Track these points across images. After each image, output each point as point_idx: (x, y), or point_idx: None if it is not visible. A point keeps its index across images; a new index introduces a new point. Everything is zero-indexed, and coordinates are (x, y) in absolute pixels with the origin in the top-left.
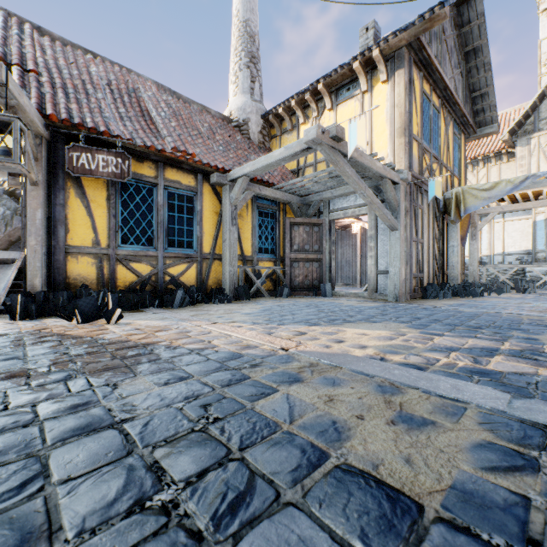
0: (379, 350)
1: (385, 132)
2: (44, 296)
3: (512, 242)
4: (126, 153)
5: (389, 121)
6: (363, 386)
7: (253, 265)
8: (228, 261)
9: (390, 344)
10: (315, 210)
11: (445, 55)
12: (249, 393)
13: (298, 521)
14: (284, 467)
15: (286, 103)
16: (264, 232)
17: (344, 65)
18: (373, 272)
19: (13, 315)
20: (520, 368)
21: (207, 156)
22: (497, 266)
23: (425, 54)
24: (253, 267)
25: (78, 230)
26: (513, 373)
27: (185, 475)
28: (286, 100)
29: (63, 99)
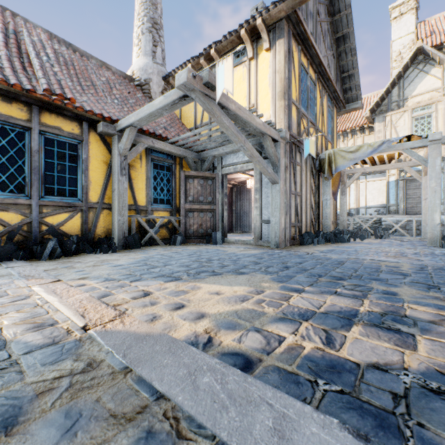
0: (215, 323)
1: (268, 95)
2: None
3: (372, 198)
4: None
5: (271, 86)
6: (115, 440)
7: (147, 214)
8: (117, 211)
9: (237, 309)
10: (210, 165)
11: (320, 36)
12: None
13: None
14: None
15: (184, 66)
16: (159, 183)
17: (232, 31)
18: (258, 221)
19: None
20: (381, 354)
21: (93, 105)
22: (361, 216)
23: (302, 28)
24: (146, 216)
25: None
26: (373, 366)
27: None
28: (184, 63)
29: None
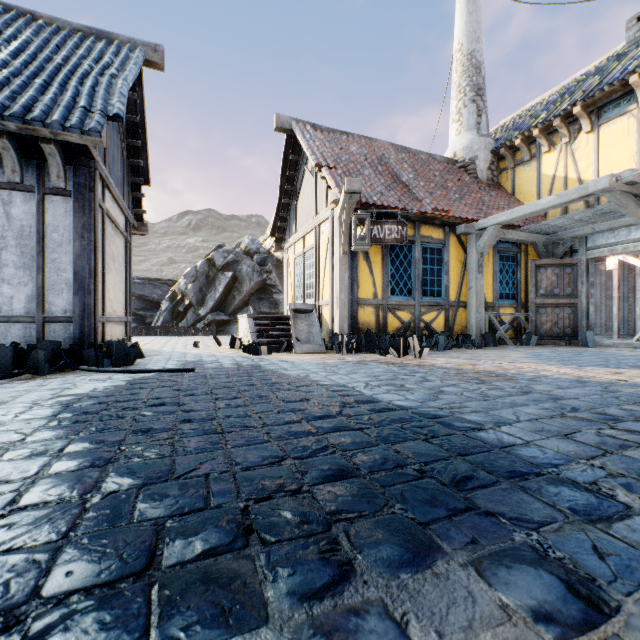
0: None
1: None
2: (351, 337)
3: None
4: (405, 221)
5: None
6: None
7: (494, 311)
8: (475, 309)
9: None
10: (566, 249)
11: None
12: (638, 396)
13: None
14: None
15: (525, 134)
16: (504, 276)
17: (615, 82)
18: None
19: (340, 350)
20: None
21: (454, 209)
22: None
23: None
24: (496, 313)
25: (364, 286)
26: None
27: None
28: (526, 130)
29: None
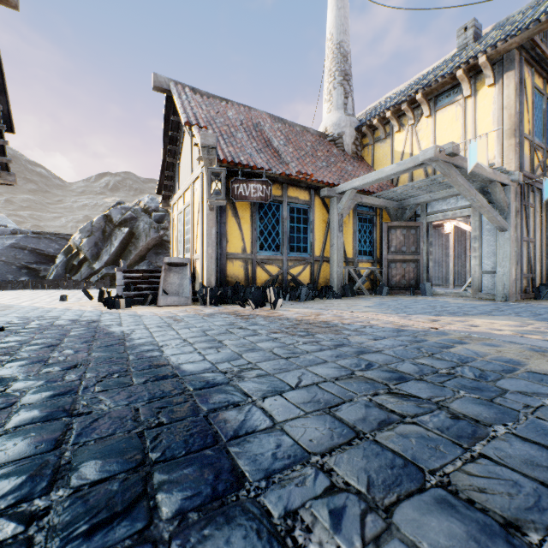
0: (515, 332)
1: (492, 134)
2: (218, 289)
3: None
4: (269, 181)
5: (496, 124)
6: (518, 348)
7: (354, 266)
8: (336, 263)
9: (522, 329)
10: (411, 213)
11: None
12: (438, 346)
13: (520, 381)
14: (495, 369)
15: (381, 115)
16: (363, 236)
17: (446, 75)
18: (478, 272)
19: (204, 302)
20: None
21: (318, 174)
22: None
23: (538, 51)
24: (355, 267)
25: (233, 241)
26: None
27: (444, 367)
28: (381, 112)
29: (225, 145)
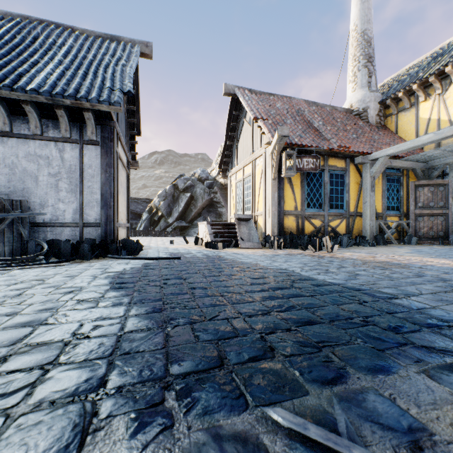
0: None
1: None
2: (279, 237)
3: None
4: (318, 155)
5: None
6: None
7: (382, 219)
8: (368, 217)
9: None
10: (439, 172)
11: None
12: None
13: None
14: None
15: (406, 88)
16: (390, 194)
17: None
18: None
19: (272, 246)
20: None
21: (353, 146)
22: None
23: None
24: (385, 221)
25: (288, 201)
26: None
27: None
28: (407, 86)
29: None
